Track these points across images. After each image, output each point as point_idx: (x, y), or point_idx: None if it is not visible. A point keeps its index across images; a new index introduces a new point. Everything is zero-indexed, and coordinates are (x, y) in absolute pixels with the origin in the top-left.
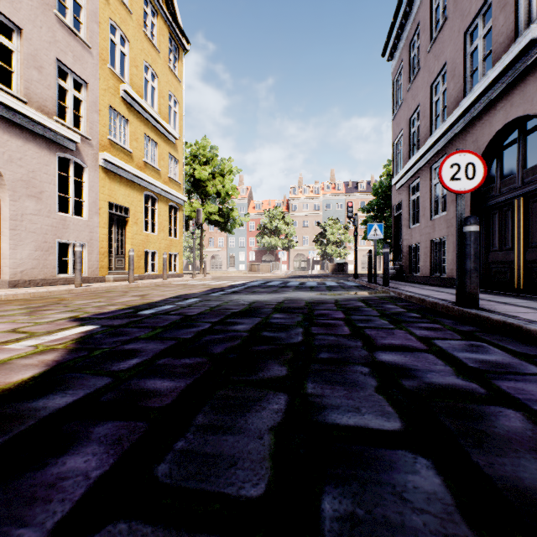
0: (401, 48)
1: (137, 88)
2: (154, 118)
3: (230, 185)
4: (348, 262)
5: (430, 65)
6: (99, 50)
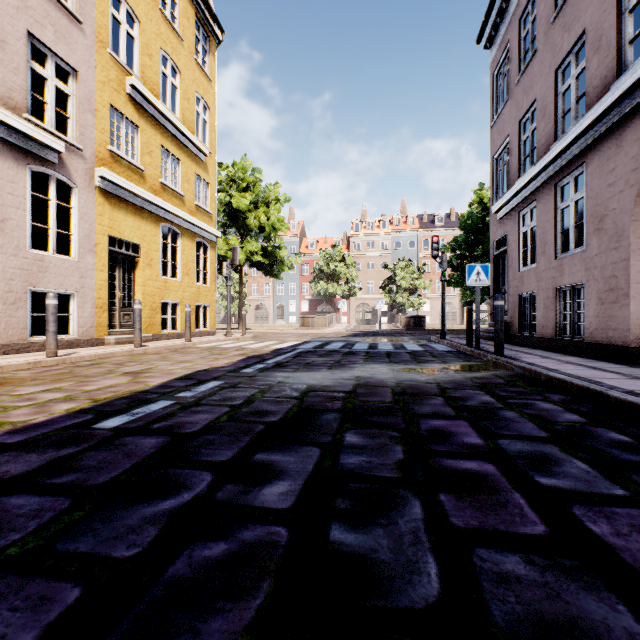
0: (505, 28)
1: (151, 84)
2: (175, 126)
3: (276, 216)
4: (423, 313)
5: (554, 41)
6: (95, 28)
